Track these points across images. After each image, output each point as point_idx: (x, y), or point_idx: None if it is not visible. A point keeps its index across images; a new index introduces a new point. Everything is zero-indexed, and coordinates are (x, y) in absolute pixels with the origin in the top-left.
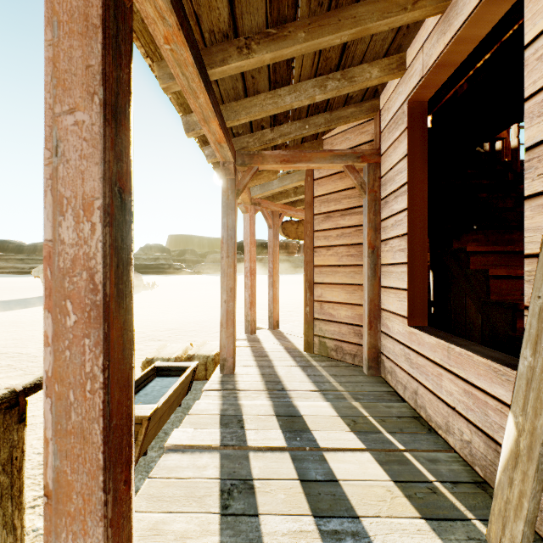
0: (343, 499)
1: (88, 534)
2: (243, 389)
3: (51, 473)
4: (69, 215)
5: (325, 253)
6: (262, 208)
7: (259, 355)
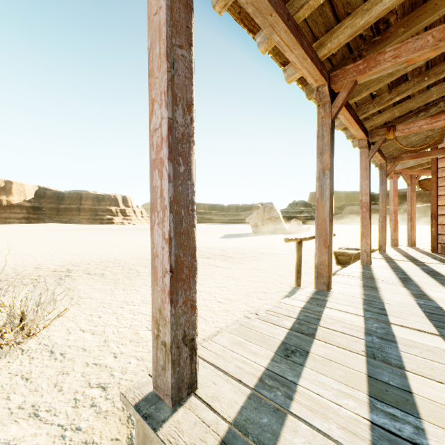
0: (427, 266)
1: (367, 239)
2: (390, 255)
3: (361, 231)
4: (363, 196)
5: (444, 198)
6: (402, 175)
7: (399, 251)
